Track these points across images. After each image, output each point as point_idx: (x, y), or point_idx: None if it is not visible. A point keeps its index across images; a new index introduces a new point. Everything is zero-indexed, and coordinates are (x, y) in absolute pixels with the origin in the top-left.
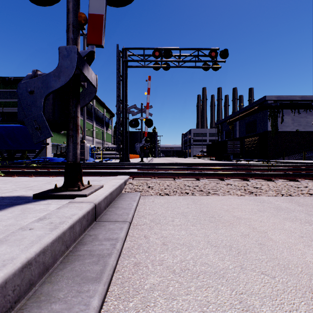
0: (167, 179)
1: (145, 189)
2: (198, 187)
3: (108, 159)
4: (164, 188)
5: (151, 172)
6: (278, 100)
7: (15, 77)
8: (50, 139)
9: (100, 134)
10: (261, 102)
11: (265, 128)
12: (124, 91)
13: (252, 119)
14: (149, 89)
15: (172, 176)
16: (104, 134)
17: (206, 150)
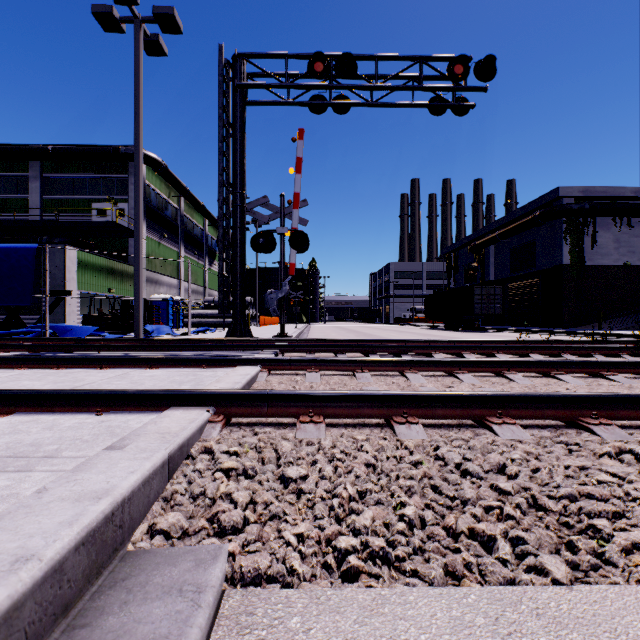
0: (362, 421)
1: (260, 510)
2: (517, 481)
3: (205, 328)
4: (356, 493)
5: (298, 394)
6: (585, 197)
7: (4, 144)
8: (75, 283)
9: (195, 272)
10: (548, 202)
11: (556, 260)
12: (238, 162)
13: (526, 240)
14: (301, 161)
15: (379, 411)
16: (206, 272)
17: (425, 308)
